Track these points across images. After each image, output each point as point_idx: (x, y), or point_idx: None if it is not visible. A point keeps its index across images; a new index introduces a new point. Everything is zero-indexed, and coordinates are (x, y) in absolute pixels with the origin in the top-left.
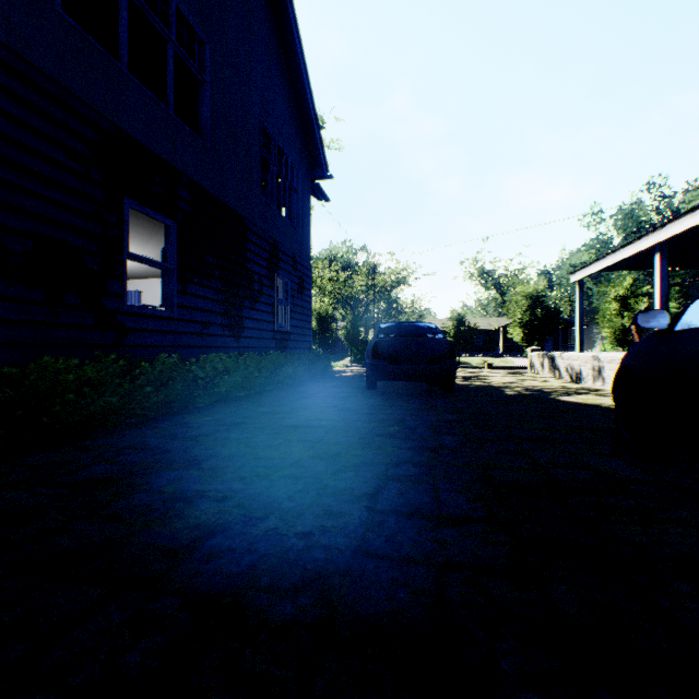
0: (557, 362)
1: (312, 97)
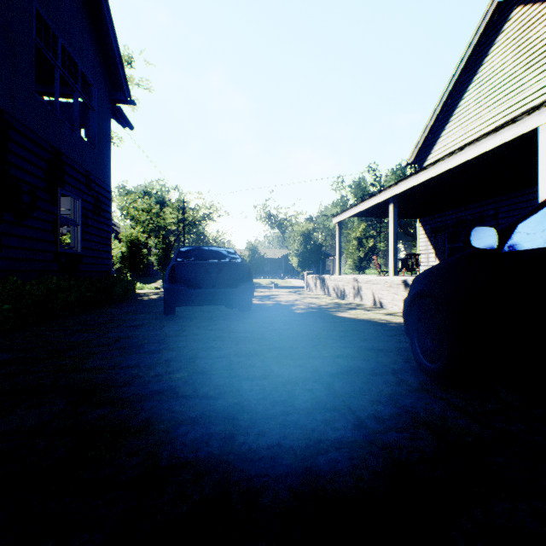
0: (327, 282)
1: (110, 11)
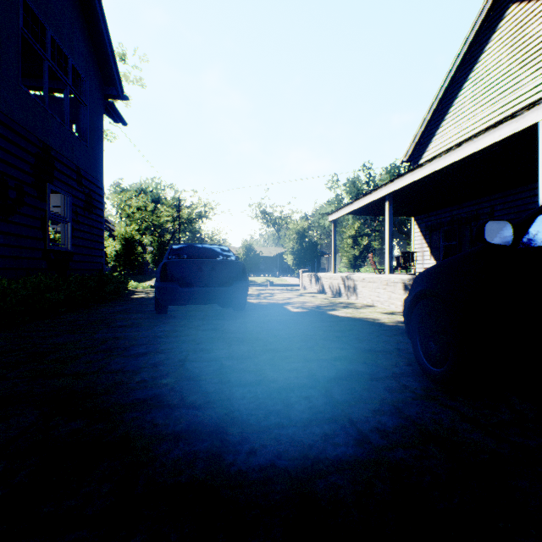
0: (322, 280)
1: (101, 4)
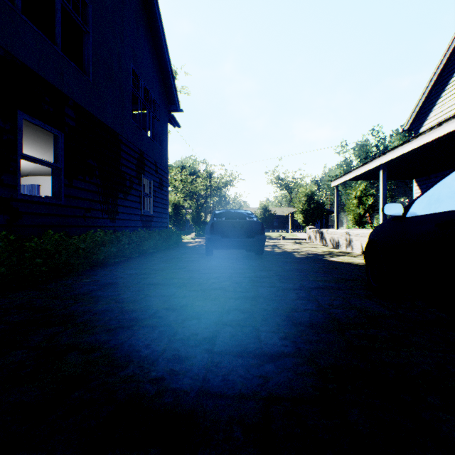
0: (325, 235)
1: (169, 55)
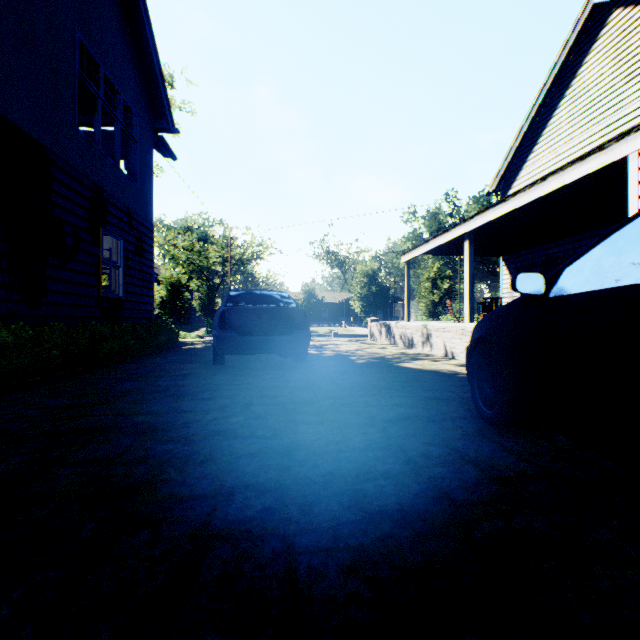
0: (393, 330)
1: (153, 34)
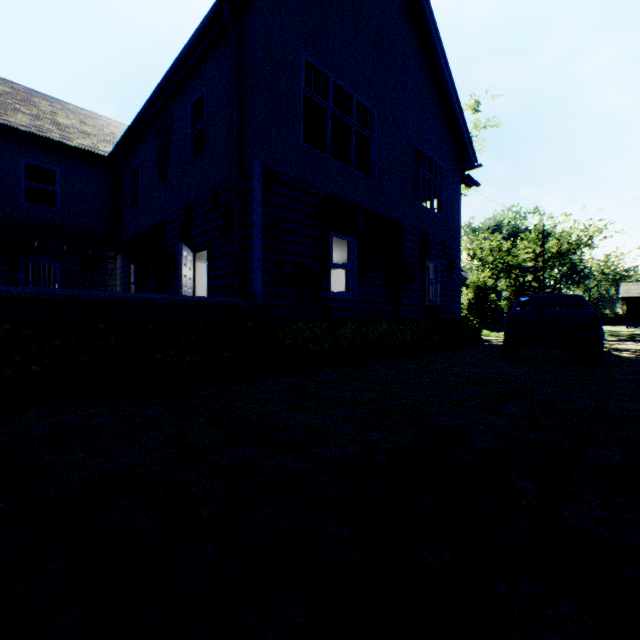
0: None
1: (459, 105)
